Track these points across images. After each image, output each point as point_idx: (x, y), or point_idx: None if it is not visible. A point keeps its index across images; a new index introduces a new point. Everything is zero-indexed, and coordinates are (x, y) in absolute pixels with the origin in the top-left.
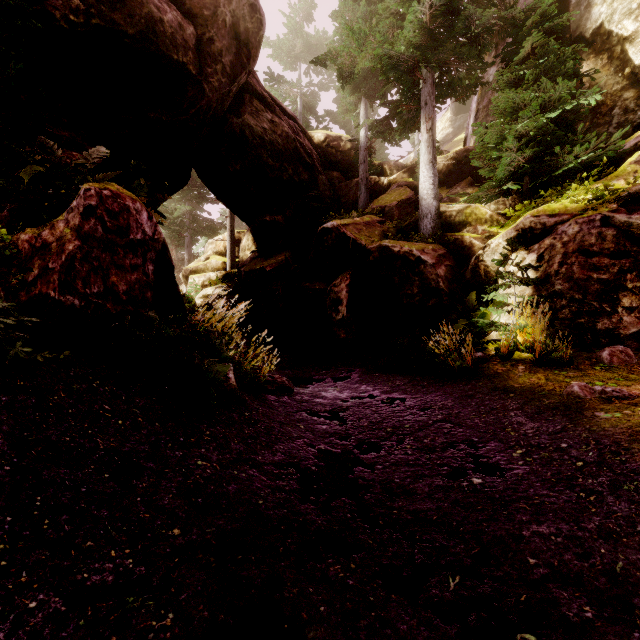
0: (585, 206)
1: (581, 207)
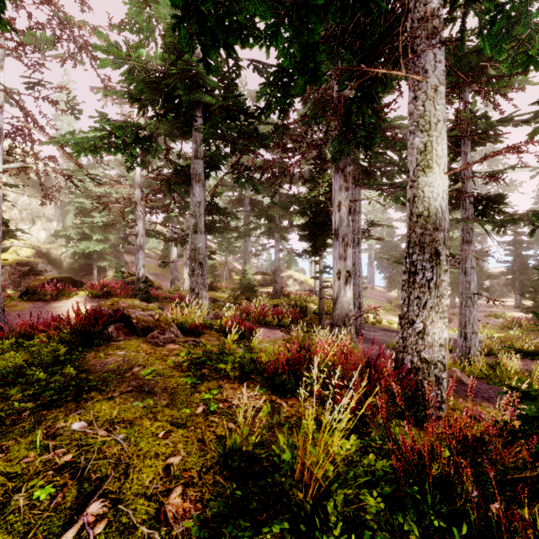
0: (10, 263)
1: (10, 263)
